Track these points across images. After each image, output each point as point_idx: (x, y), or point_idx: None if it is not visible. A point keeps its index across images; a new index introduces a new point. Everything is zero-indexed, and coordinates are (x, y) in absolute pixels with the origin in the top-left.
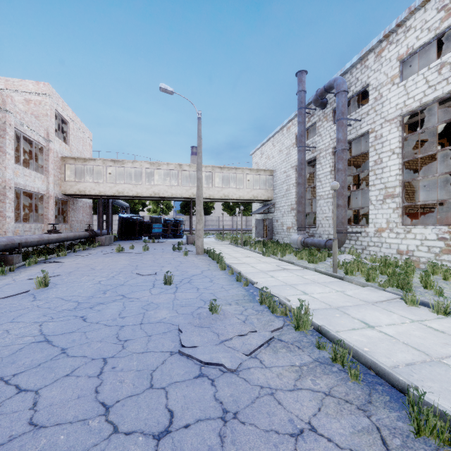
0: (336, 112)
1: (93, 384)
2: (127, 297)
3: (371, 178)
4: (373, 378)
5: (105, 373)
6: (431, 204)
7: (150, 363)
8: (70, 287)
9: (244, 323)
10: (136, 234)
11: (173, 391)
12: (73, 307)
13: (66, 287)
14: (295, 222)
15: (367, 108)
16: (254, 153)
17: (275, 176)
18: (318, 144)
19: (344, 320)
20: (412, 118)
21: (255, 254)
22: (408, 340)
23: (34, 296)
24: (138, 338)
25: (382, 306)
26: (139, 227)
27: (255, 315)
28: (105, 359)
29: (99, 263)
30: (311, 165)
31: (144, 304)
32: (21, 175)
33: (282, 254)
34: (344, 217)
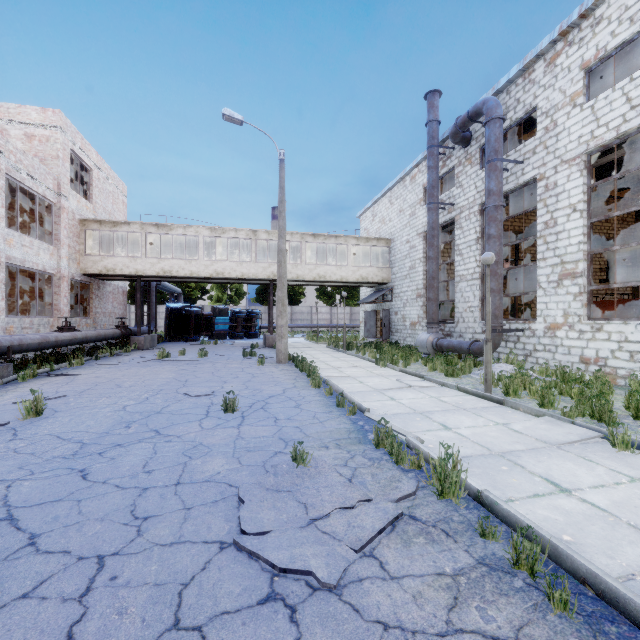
0: (486, 150)
1: (67, 618)
2: (162, 433)
3: (539, 249)
4: (593, 604)
5: (95, 590)
6: (622, 288)
7: (181, 569)
8: (77, 416)
9: (351, 482)
10: (191, 332)
11: (215, 636)
12: (72, 452)
13: (70, 416)
14: (423, 315)
15: (533, 143)
16: (363, 215)
17: (394, 248)
18: (457, 200)
19: (517, 478)
20: (603, 156)
21: (364, 363)
22: (636, 519)
23: (15, 432)
24: (168, 513)
25: (576, 452)
26: (196, 322)
27: (368, 467)
28: (102, 558)
29: (130, 376)
30: (446, 232)
31: (187, 446)
32: (17, 246)
33: (406, 363)
34: (498, 307)
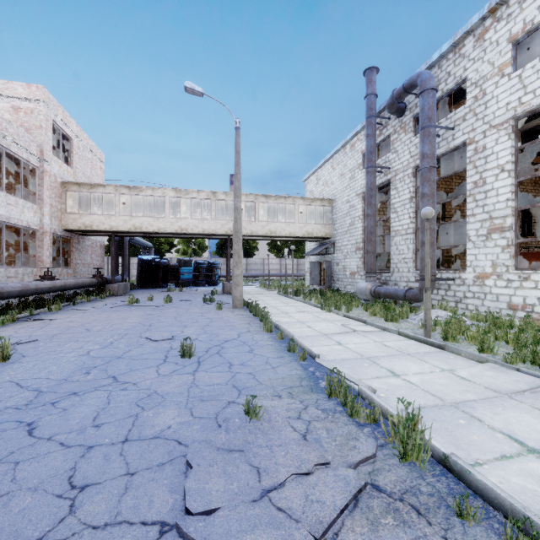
0: (420, 117)
1: None
2: (119, 380)
3: (468, 206)
4: None
5: None
6: (534, 242)
7: None
8: (41, 361)
9: (305, 440)
10: (159, 280)
11: None
12: (25, 402)
13: (35, 361)
14: (362, 265)
15: (463, 111)
16: (308, 180)
17: (335, 207)
18: (392, 164)
19: (478, 435)
20: (529, 121)
21: (311, 308)
22: None
23: None
24: (108, 481)
25: (529, 402)
26: (164, 272)
27: (322, 421)
28: None
29: (101, 320)
30: (381, 193)
31: (141, 395)
32: (3, 204)
33: (348, 308)
34: (431, 258)
